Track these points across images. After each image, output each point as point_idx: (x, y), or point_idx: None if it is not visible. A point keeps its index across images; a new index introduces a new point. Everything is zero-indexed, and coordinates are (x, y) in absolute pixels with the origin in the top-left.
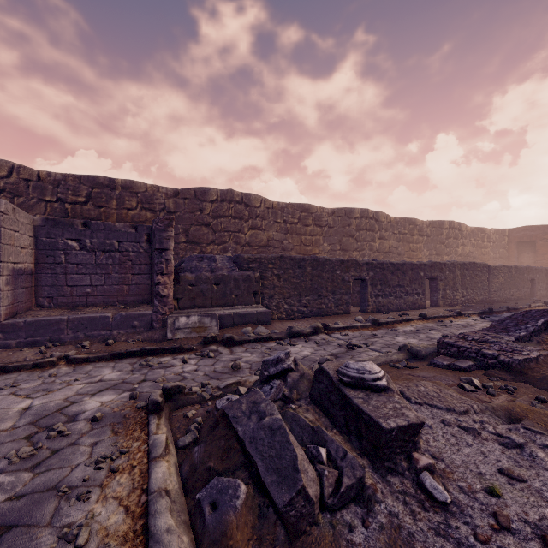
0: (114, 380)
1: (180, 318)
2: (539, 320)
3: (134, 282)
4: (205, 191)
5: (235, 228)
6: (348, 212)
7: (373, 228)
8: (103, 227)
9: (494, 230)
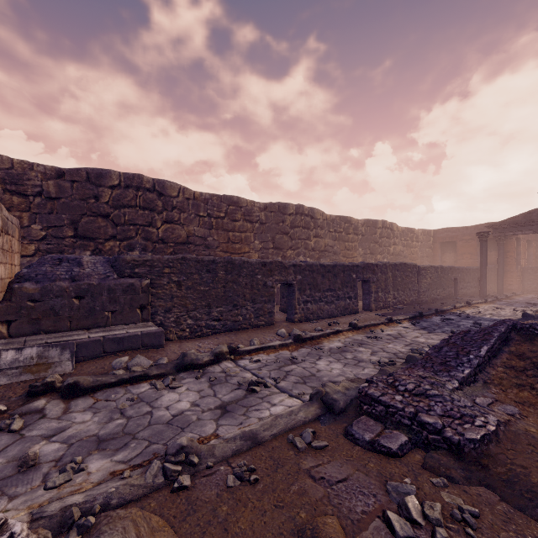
0: None
1: (3, 352)
2: (481, 348)
3: None
4: (102, 173)
5: (145, 220)
6: (282, 208)
7: (309, 225)
8: None
9: (421, 231)
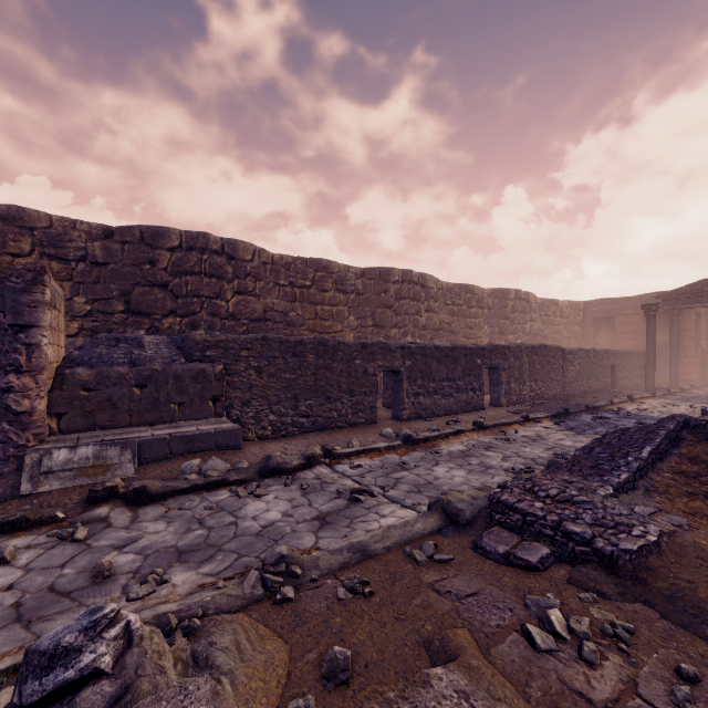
0: None
1: (55, 451)
2: (643, 448)
3: None
4: (159, 232)
5: (211, 291)
6: (385, 274)
7: (419, 296)
8: None
9: (568, 303)
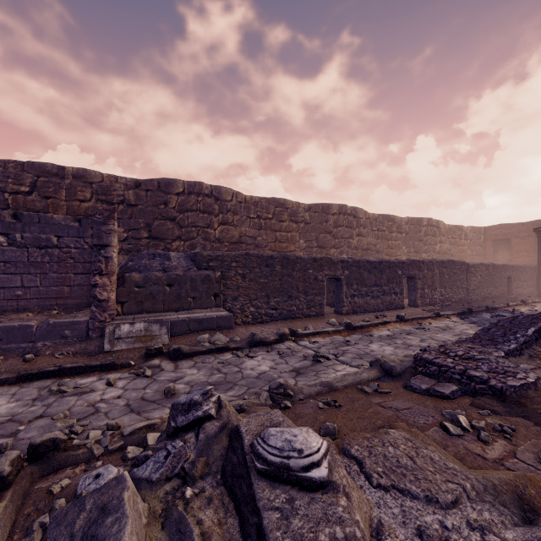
0: (0, 416)
1: (122, 325)
2: (529, 329)
3: (76, 283)
4: (170, 182)
5: (204, 223)
6: (326, 208)
7: (351, 224)
8: (37, 219)
9: (471, 228)
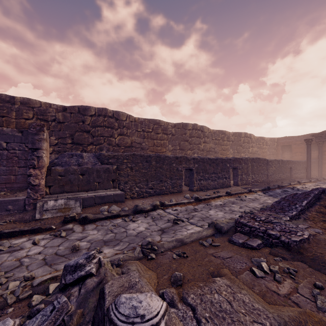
0: None
1: (48, 201)
2: (303, 201)
3: (20, 173)
4: (86, 108)
5: (108, 134)
6: (184, 126)
7: (200, 136)
8: None
9: (269, 138)
